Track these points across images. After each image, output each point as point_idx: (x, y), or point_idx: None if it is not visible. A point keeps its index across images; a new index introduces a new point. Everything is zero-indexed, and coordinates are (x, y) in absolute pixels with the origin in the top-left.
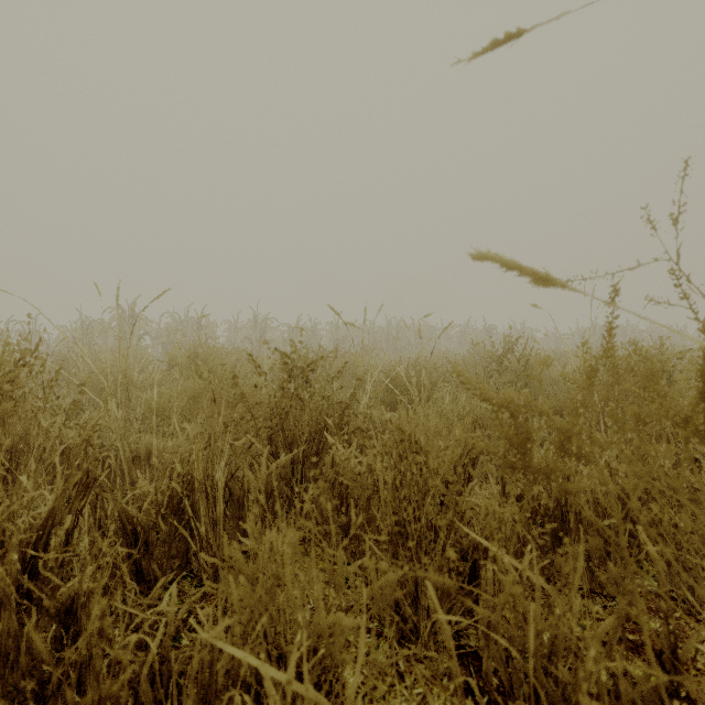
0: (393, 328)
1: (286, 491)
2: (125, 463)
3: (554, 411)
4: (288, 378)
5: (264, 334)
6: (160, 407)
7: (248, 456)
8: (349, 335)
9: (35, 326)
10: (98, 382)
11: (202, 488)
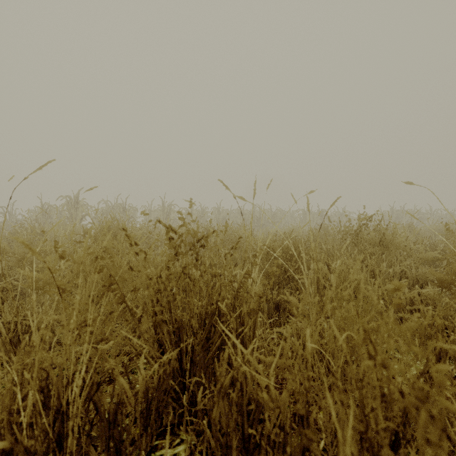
0: (257, 211)
1: (173, 385)
2: (1, 345)
3: (442, 284)
4: (174, 256)
5: (169, 215)
6: (44, 283)
7: (137, 333)
8: (227, 216)
9: (12, 210)
10: (18, 253)
11: (41, 424)
